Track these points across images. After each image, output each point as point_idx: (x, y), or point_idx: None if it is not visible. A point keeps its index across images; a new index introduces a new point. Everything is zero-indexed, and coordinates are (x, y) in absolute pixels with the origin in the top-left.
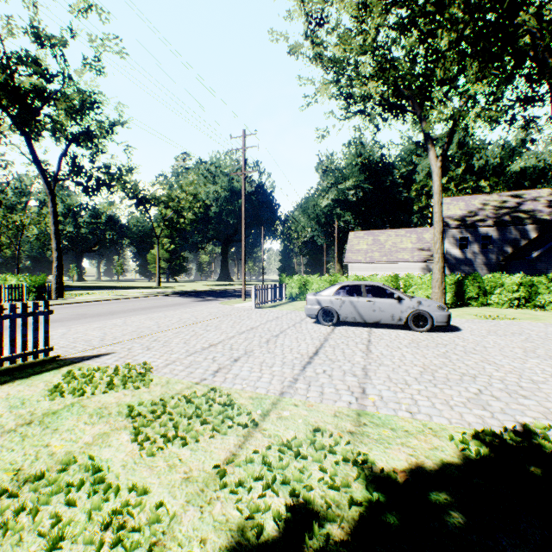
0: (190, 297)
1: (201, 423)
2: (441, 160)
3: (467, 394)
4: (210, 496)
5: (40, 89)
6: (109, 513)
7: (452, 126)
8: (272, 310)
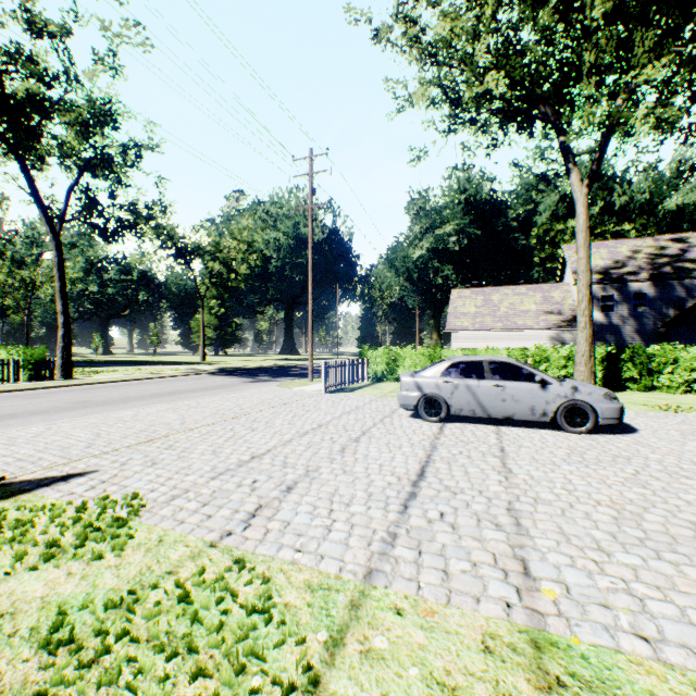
0: (239, 376)
1: (191, 678)
2: (588, 185)
3: None
4: None
5: (34, 94)
6: None
7: (607, 133)
8: (350, 396)
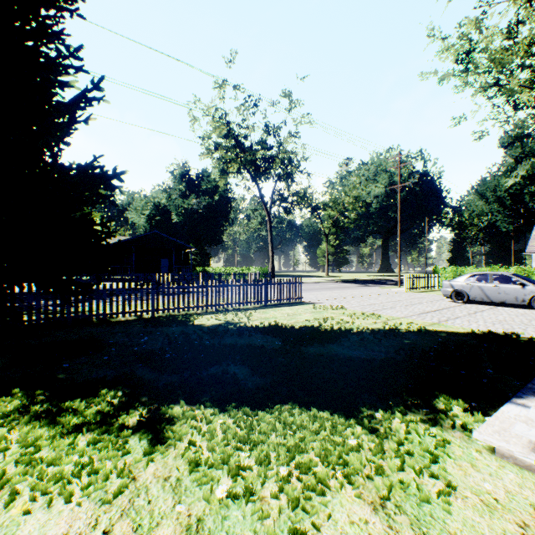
0: (354, 283)
1: (368, 317)
2: None
3: (507, 327)
4: (371, 325)
5: (268, 159)
6: (348, 321)
7: None
8: (420, 294)
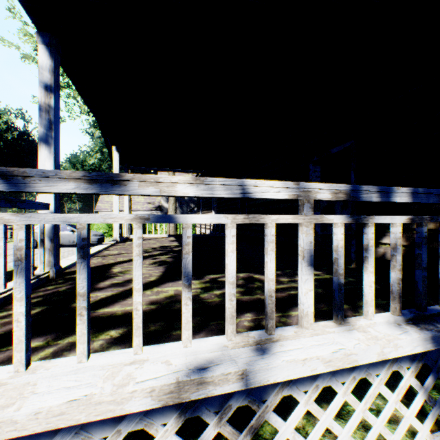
0: None
1: None
2: None
3: None
4: None
5: None
6: None
7: None
8: None
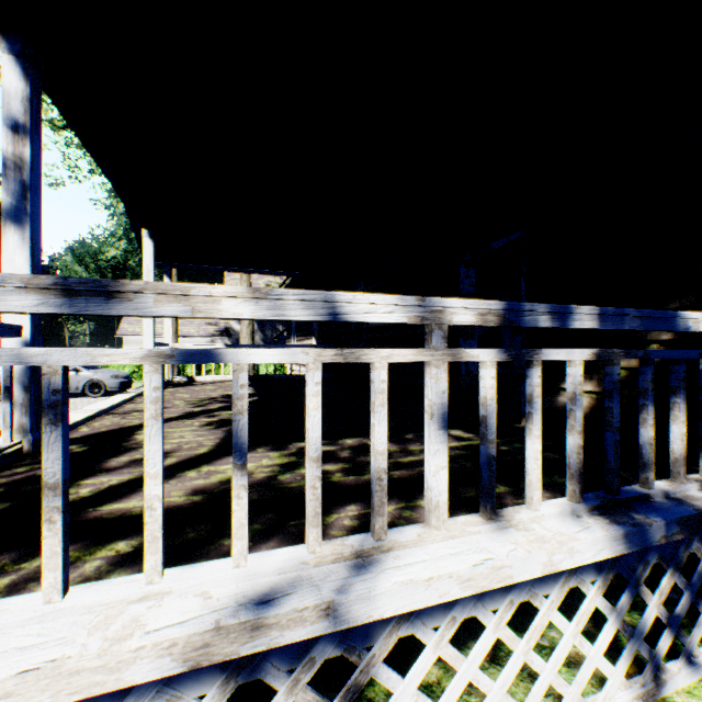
0: None
1: None
2: None
3: None
4: None
5: None
6: None
7: None
8: None
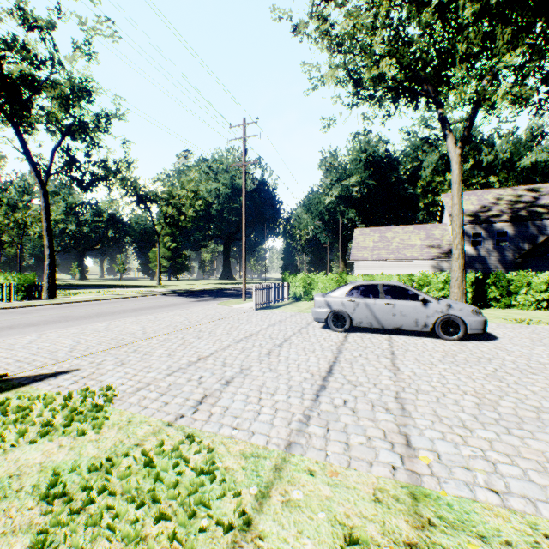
0: (188, 296)
1: (155, 520)
2: (460, 147)
3: None
4: None
5: (26, 74)
6: None
7: (475, 107)
8: (275, 312)
